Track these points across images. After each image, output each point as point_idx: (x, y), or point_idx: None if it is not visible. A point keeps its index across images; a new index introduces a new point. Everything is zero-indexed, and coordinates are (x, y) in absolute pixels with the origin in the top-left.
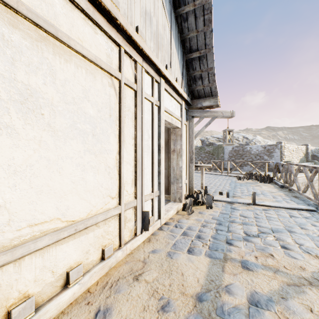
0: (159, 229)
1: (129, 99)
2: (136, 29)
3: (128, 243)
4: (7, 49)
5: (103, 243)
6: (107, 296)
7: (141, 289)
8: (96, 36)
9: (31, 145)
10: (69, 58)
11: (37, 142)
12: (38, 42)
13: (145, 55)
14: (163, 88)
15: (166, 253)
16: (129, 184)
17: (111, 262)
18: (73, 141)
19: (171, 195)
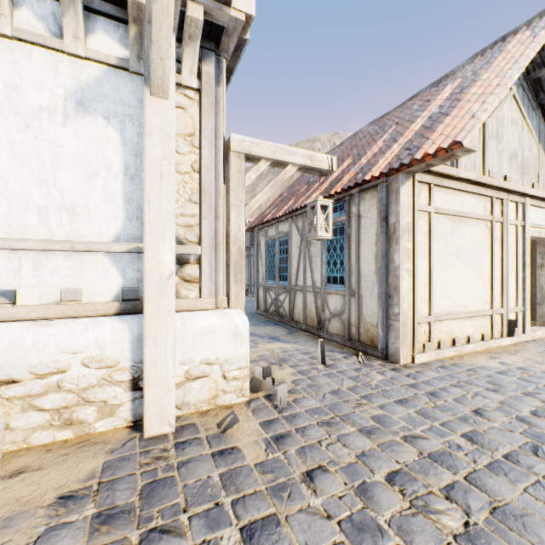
0: (523, 342)
1: (496, 231)
2: (504, 177)
3: (497, 339)
4: (452, 233)
5: (481, 331)
6: (493, 354)
7: (517, 357)
8: (478, 201)
9: (457, 271)
10: (467, 223)
11: (458, 269)
12: (459, 223)
13: (511, 191)
14: (528, 207)
15: (536, 351)
16: (496, 296)
17: (487, 345)
18: (469, 267)
19: (537, 319)
